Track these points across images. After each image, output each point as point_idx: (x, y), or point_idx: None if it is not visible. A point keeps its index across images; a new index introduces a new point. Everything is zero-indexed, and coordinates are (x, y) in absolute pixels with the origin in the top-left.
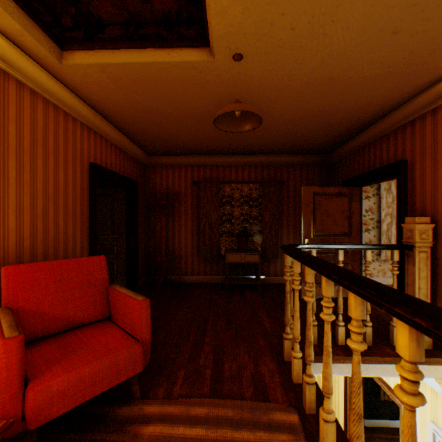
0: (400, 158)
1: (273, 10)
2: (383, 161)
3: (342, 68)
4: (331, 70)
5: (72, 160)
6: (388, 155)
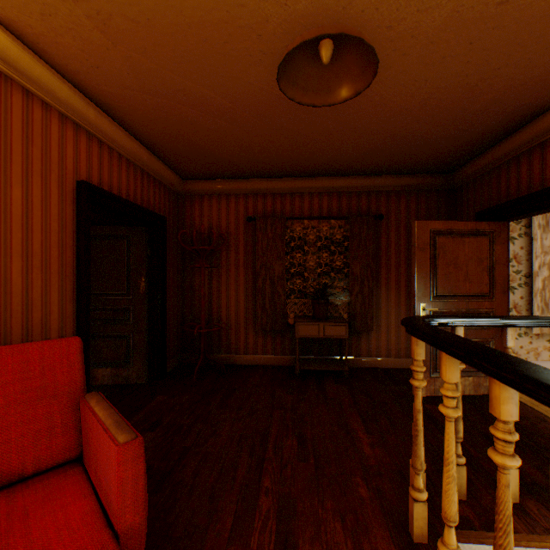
0: None
1: None
2: None
3: None
4: None
5: (40, 173)
6: None
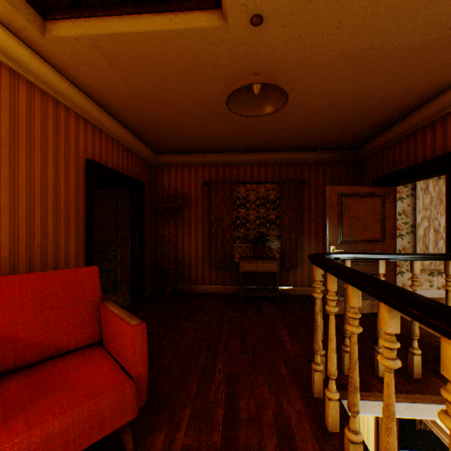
0: (450, 149)
1: None
2: (427, 154)
3: (389, 32)
4: (374, 35)
5: (64, 155)
6: (434, 146)
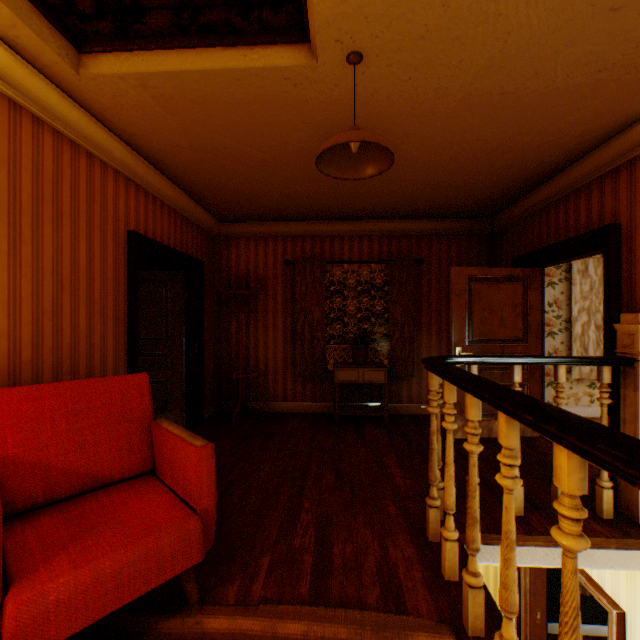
0: (609, 221)
1: None
2: (581, 226)
3: (523, 74)
4: (505, 77)
5: (100, 227)
6: (589, 216)
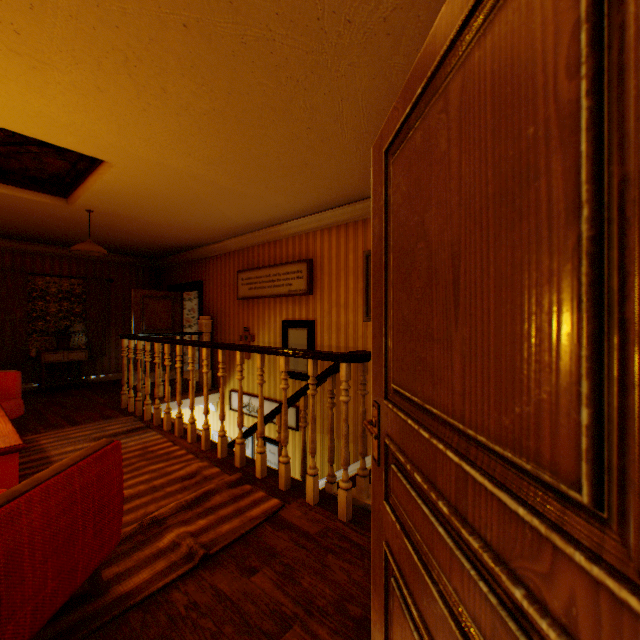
0: (202, 279)
1: (120, 208)
2: (194, 278)
3: (161, 229)
4: (155, 228)
5: None
6: (196, 274)
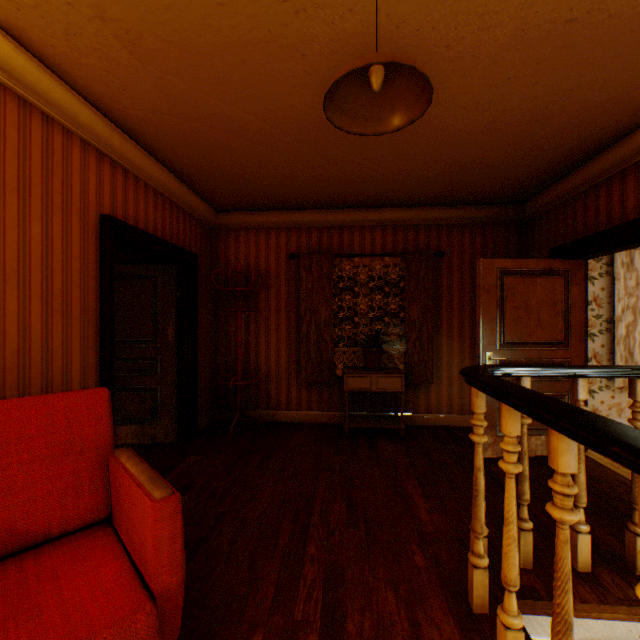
0: None
1: None
2: None
3: None
4: None
5: (61, 206)
6: None
